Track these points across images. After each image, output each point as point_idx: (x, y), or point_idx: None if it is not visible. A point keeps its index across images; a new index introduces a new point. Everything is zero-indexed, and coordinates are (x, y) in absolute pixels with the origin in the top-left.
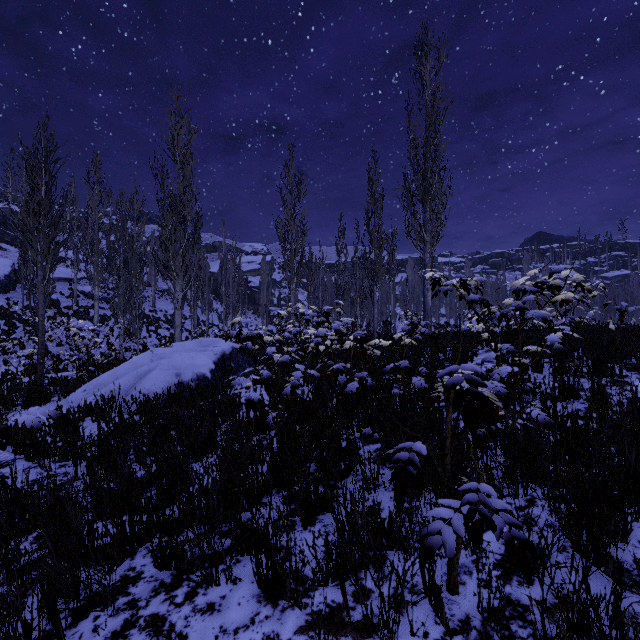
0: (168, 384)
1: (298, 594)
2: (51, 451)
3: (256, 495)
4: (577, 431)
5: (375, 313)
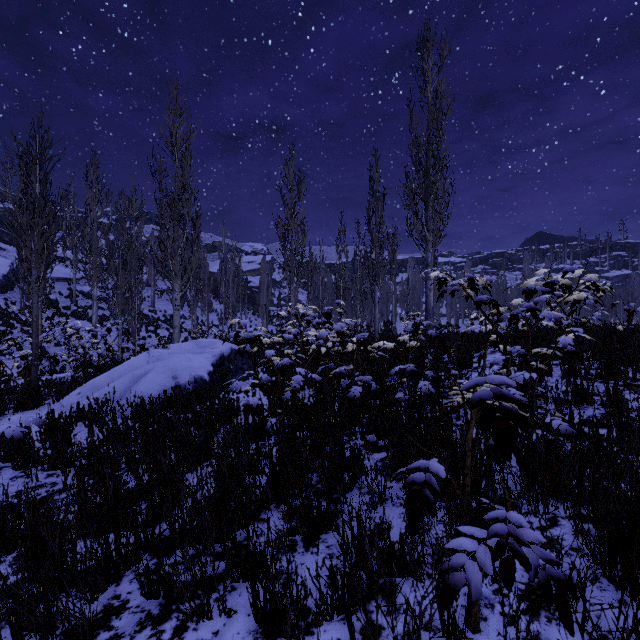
0: (164, 387)
1: (300, 633)
2: (39, 459)
3: (254, 510)
4: (598, 441)
5: (376, 313)
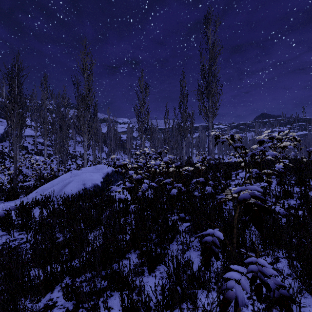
0: (79, 189)
1: None
2: (15, 226)
3: (123, 252)
4: (298, 217)
5: (183, 152)
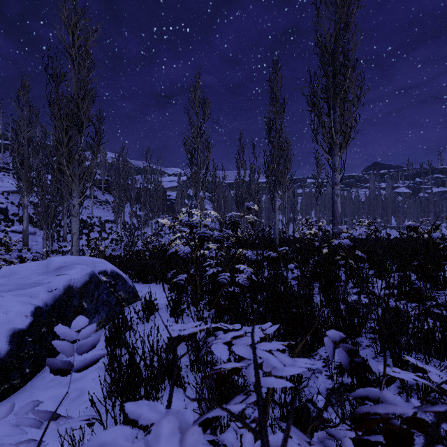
0: None
1: None
2: None
3: None
4: None
5: (276, 220)
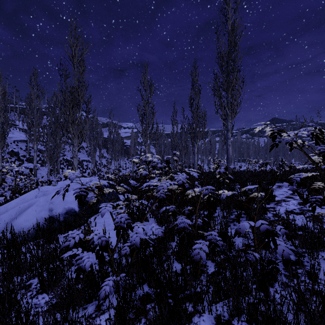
0: (40, 218)
1: None
2: None
3: None
4: None
5: (195, 159)
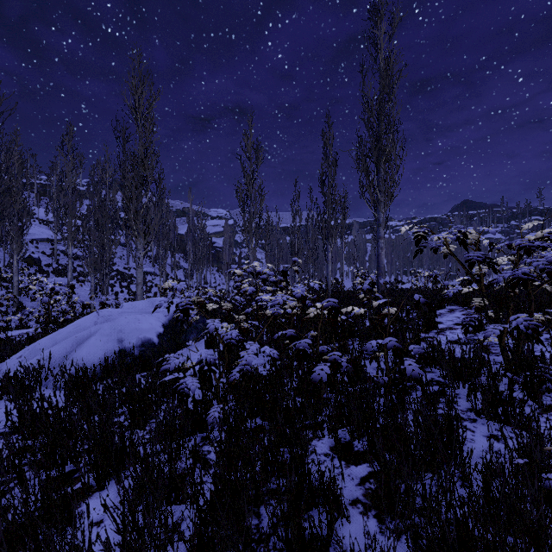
0: (108, 352)
1: None
2: None
3: None
4: None
5: (329, 271)
